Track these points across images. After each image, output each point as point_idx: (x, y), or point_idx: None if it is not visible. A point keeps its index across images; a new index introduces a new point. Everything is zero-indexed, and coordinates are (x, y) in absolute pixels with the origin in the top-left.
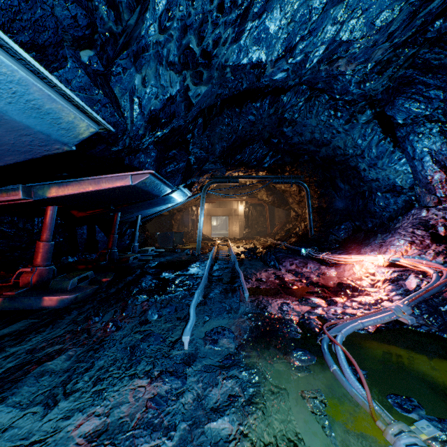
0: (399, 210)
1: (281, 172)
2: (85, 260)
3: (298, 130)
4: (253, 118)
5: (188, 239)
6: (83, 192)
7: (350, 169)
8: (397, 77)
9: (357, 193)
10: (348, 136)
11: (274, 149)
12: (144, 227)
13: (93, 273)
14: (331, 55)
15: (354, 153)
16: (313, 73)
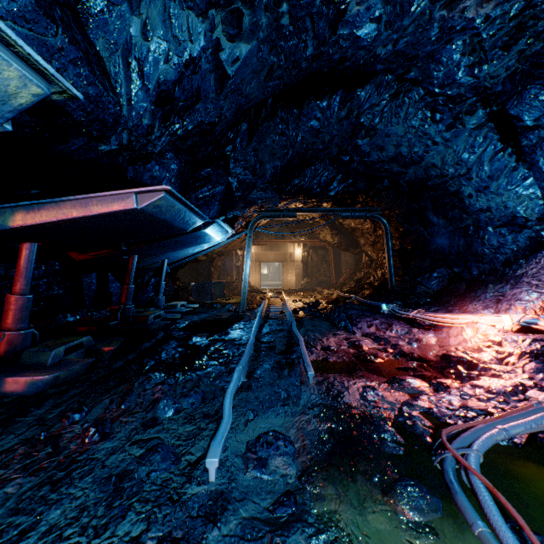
0: (520, 251)
1: (352, 204)
2: (90, 319)
3: (378, 142)
4: (318, 124)
5: (232, 291)
6: (64, 219)
7: (449, 196)
8: (529, 56)
9: (457, 228)
10: (449, 149)
11: (344, 170)
12: (174, 275)
13: (91, 339)
14: None
15: (456, 173)
16: (417, 30)
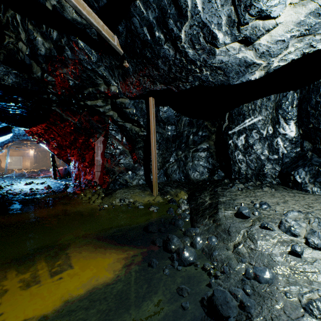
0: None
1: None
2: None
3: None
4: None
5: None
6: None
7: None
8: None
9: None
10: None
11: None
12: None
13: None
14: None
15: None
16: None
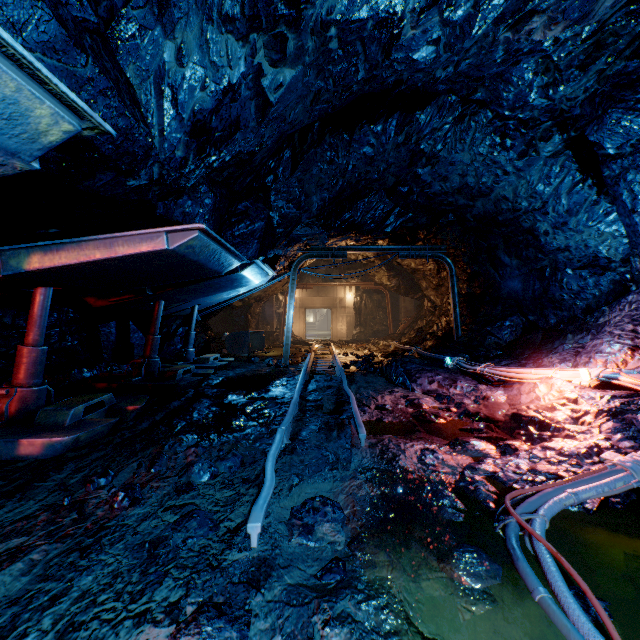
0: (603, 296)
1: (411, 242)
2: (109, 374)
3: (441, 171)
4: (371, 151)
5: (272, 342)
6: (86, 262)
7: (523, 233)
8: (610, 76)
9: (532, 270)
10: (522, 179)
11: (403, 203)
12: (205, 324)
13: (113, 397)
14: (522, 4)
15: (530, 206)
16: (480, 52)
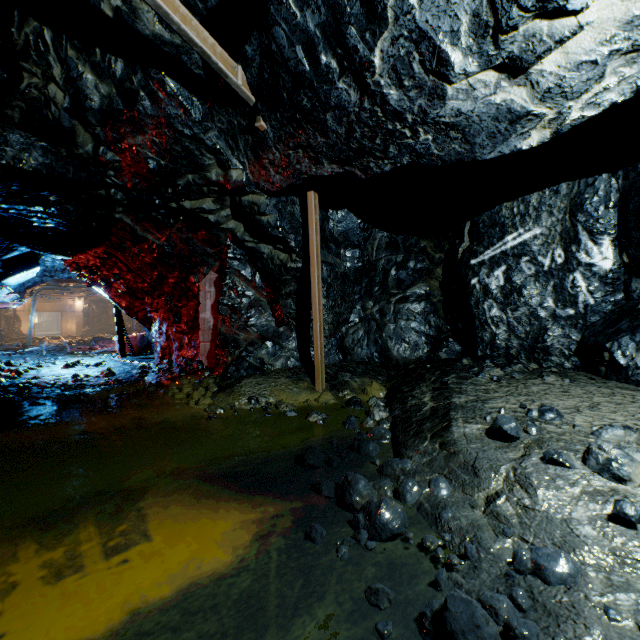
0: None
1: None
2: None
3: None
4: None
5: (4, 338)
6: None
7: None
8: None
9: None
10: None
11: None
12: None
13: None
14: None
15: None
16: None
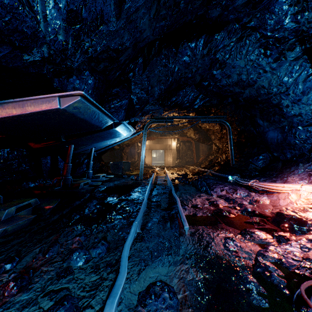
0: None
1: (207, 114)
2: (43, 185)
3: (227, 72)
4: (188, 59)
5: (135, 167)
6: (7, 117)
7: (272, 106)
8: None
9: (276, 128)
10: (274, 75)
11: (204, 91)
12: (100, 158)
13: (37, 200)
14: None
15: (278, 91)
16: None
